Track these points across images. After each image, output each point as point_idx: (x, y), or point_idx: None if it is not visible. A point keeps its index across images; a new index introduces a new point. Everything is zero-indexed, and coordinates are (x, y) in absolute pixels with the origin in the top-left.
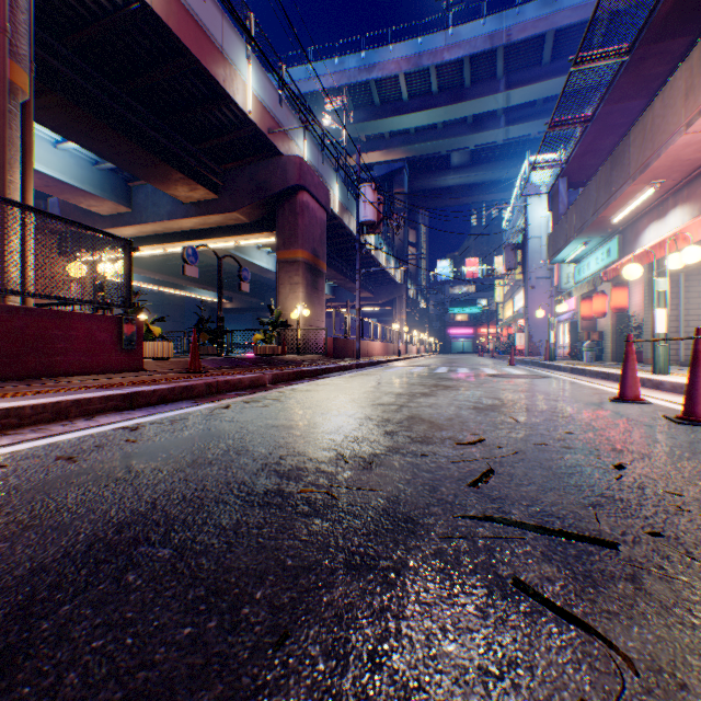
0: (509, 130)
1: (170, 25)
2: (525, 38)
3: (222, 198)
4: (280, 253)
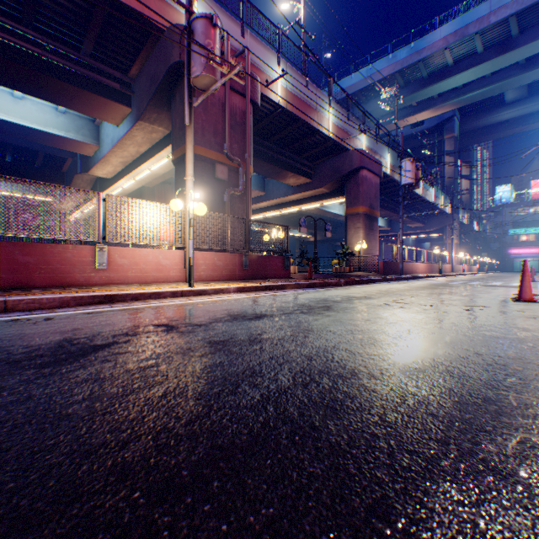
0: None
1: (293, 112)
2: None
3: (313, 181)
4: (347, 210)
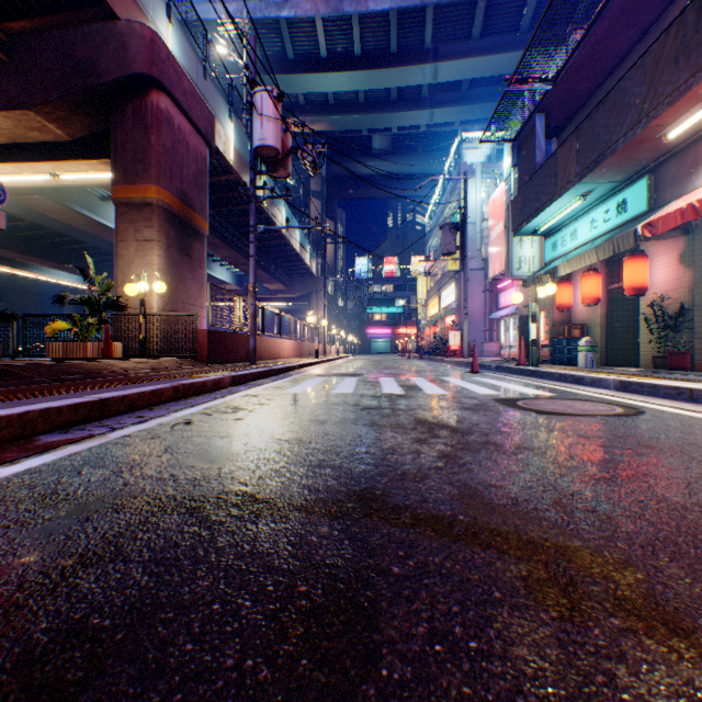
0: (435, 114)
1: None
2: None
3: (7, 83)
4: (119, 189)
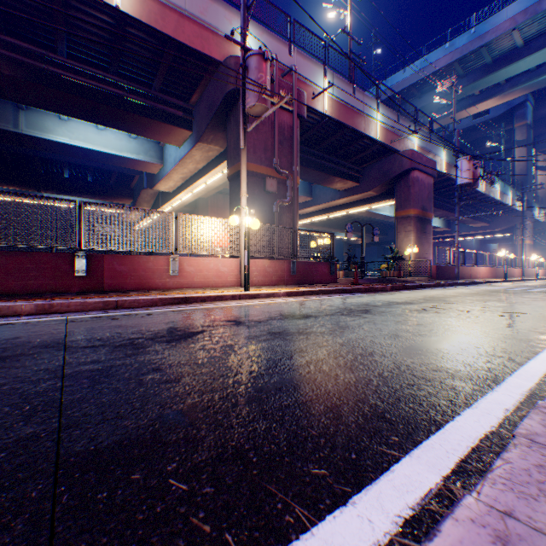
0: None
1: (339, 120)
2: None
3: (360, 185)
4: (397, 213)
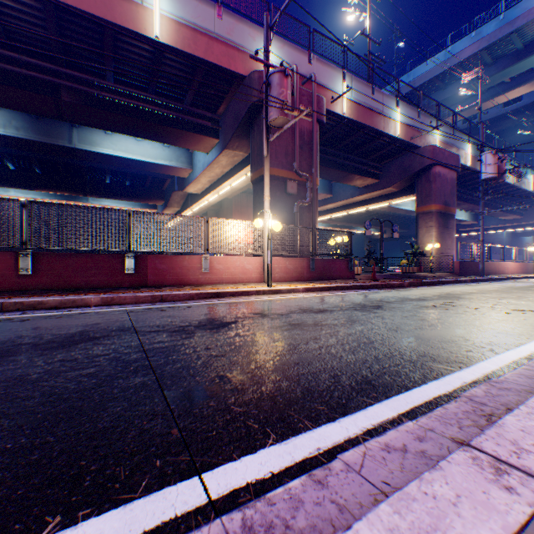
0: None
1: (358, 121)
2: None
3: (380, 181)
4: (418, 208)
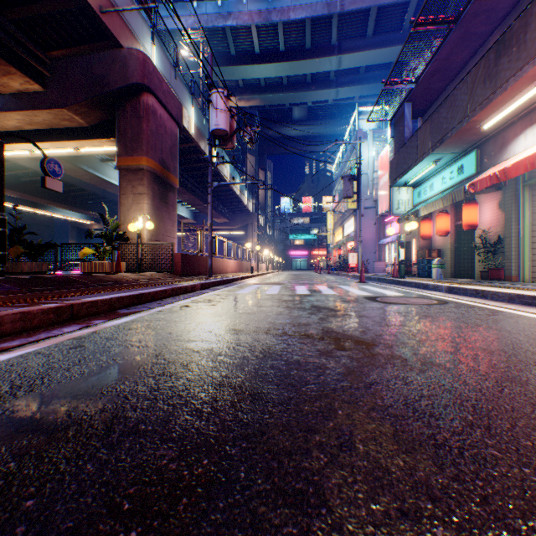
0: (339, 91)
1: None
2: (355, 10)
3: (50, 91)
4: (122, 159)
